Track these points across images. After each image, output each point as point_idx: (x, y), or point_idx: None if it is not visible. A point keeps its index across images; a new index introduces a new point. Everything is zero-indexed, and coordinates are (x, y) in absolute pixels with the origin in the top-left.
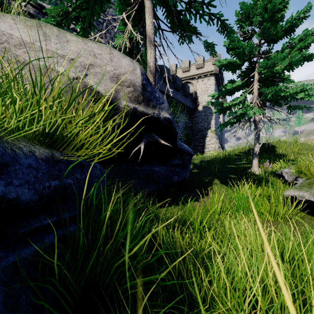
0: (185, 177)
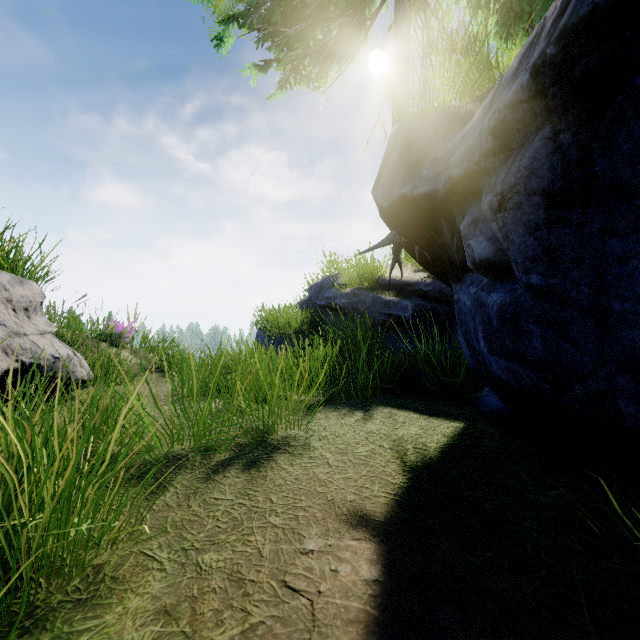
0: (619, 411)
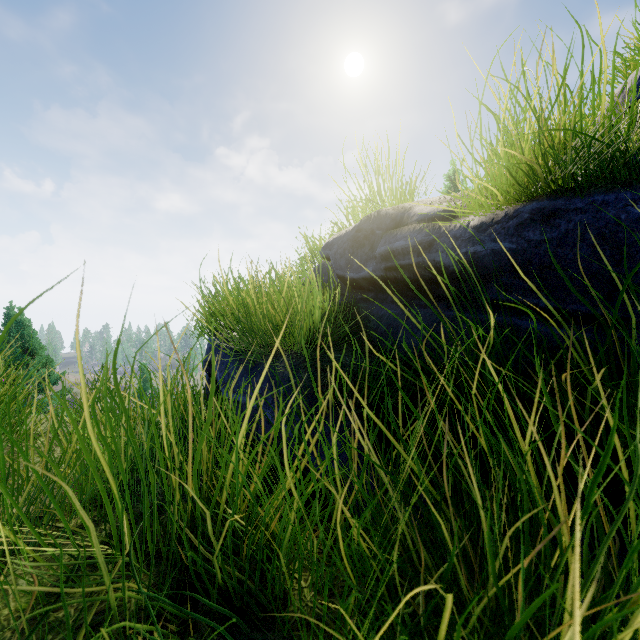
0: None
